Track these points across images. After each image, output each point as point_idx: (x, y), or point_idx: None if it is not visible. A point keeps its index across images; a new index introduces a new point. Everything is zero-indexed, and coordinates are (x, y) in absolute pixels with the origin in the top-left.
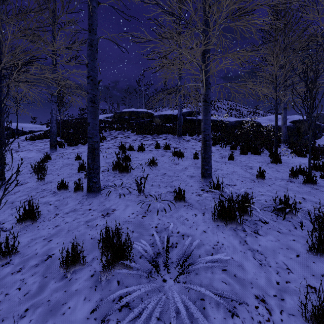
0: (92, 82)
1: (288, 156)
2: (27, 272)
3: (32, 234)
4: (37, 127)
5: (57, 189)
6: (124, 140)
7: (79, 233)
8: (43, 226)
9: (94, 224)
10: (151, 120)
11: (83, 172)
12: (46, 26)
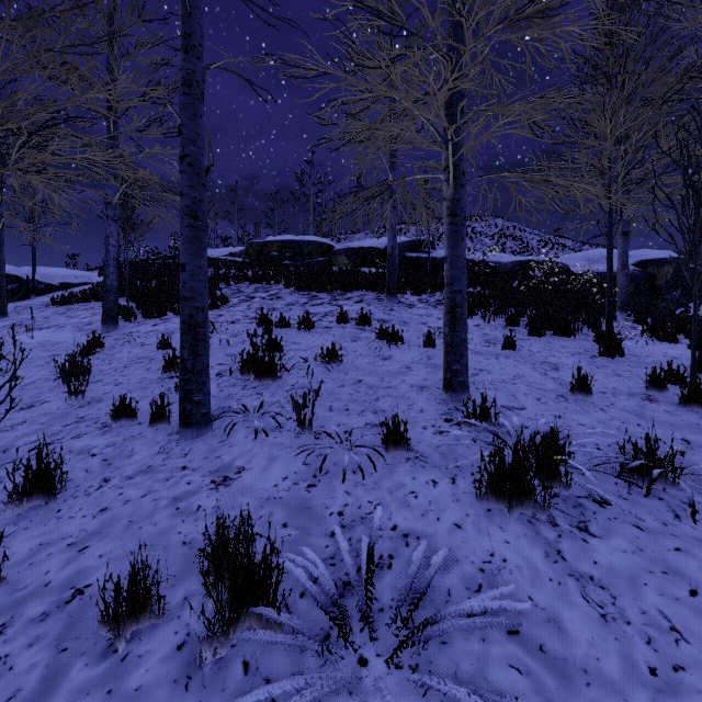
0: (191, 170)
1: (638, 341)
2: (17, 635)
3: (43, 530)
4: (78, 276)
5: (112, 417)
6: (268, 304)
7: (154, 530)
8: (72, 509)
9: (192, 506)
10: (328, 261)
11: (175, 377)
12: (88, 43)
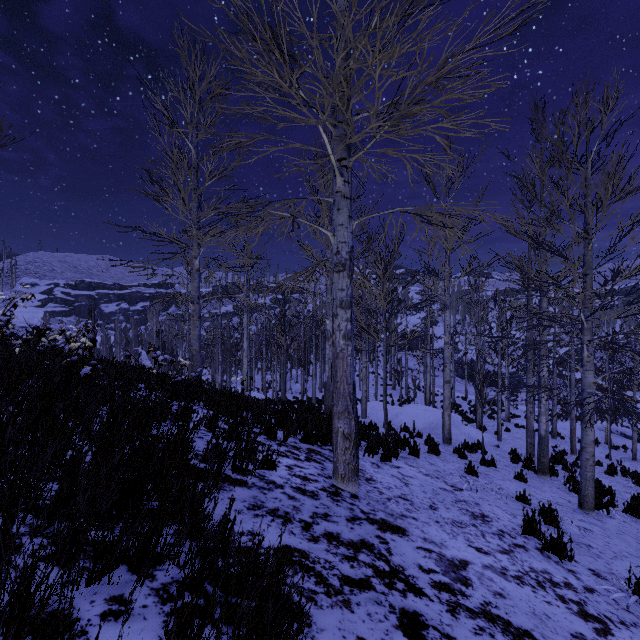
0: None
1: None
2: None
3: None
4: None
5: None
6: None
7: None
8: None
9: None
10: None
11: None
12: None
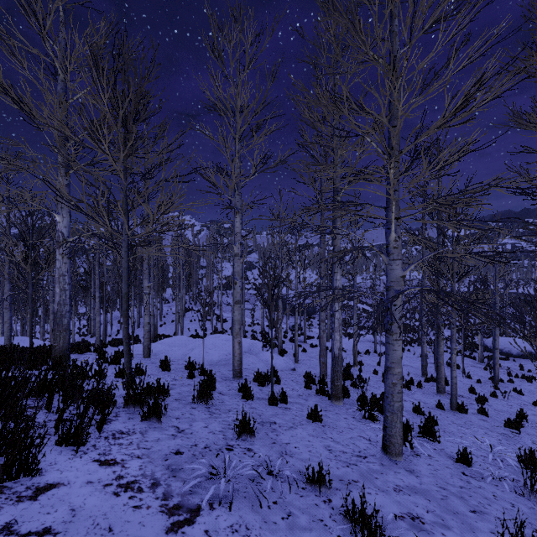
0: None
1: None
2: None
3: None
4: None
5: None
6: None
7: None
8: None
9: None
10: None
11: None
12: None
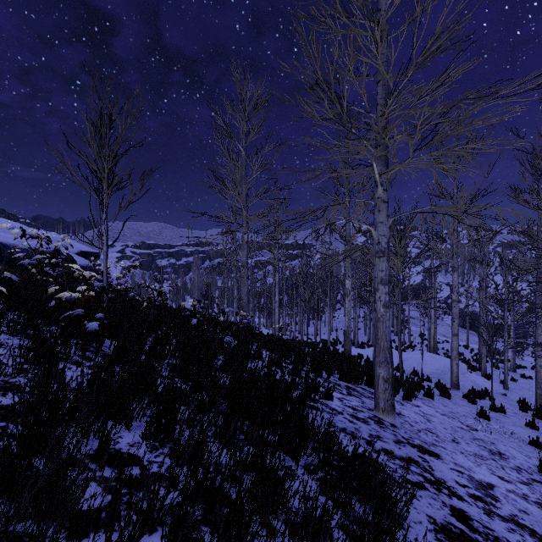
0: None
1: None
2: None
3: None
4: None
5: None
6: None
7: None
8: None
9: None
10: None
11: None
12: None
